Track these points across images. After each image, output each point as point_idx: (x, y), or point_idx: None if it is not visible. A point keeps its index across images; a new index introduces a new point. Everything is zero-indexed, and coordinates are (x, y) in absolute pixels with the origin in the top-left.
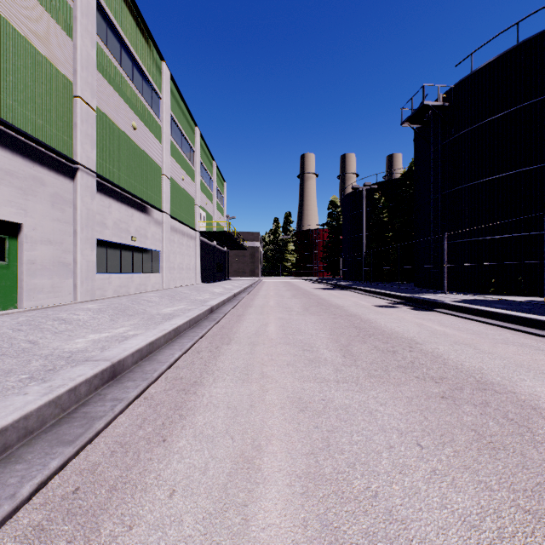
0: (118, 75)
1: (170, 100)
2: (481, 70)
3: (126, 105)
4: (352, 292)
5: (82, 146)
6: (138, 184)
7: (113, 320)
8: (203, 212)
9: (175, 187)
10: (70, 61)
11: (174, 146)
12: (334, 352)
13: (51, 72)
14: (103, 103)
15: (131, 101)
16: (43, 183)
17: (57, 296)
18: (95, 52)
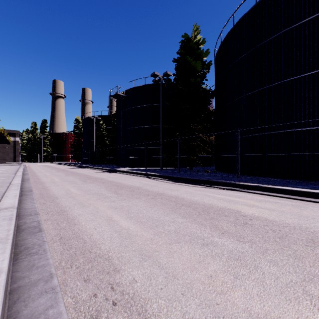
0: None
1: None
2: (136, 88)
3: None
4: (88, 169)
5: None
6: None
7: None
8: None
9: None
10: None
11: None
12: (81, 181)
13: None
14: None
15: None
16: None
17: None
18: None
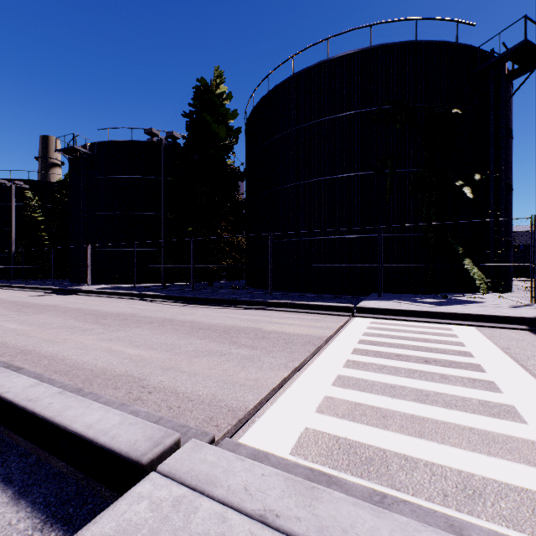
0: None
1: None
2: (114, 143)
3: None
4: (4, 289)
5: None
6: None
7: None
8: None
9: None
10: None
11: None
12: (13, 312)
13: None
14: None
15: None
16: None
17: None
18: None
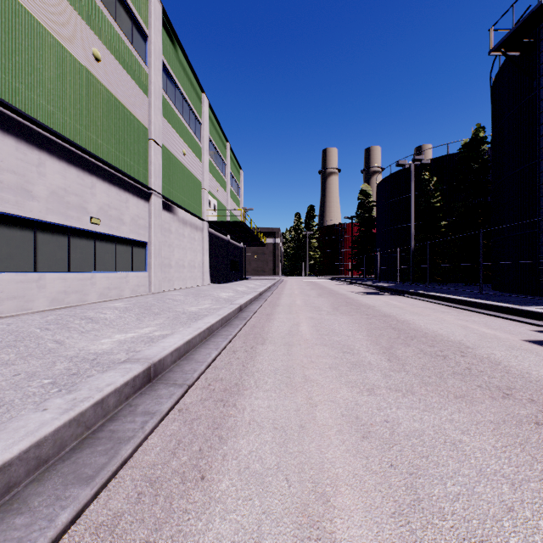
0: None
1: (164, 46)
2: None
3: (79, 17)
4: (419, 300)
5: None
6: (104, 142)
7: None
8: (214, 199)
9: (172, 161)
10: None
11: (169, 108)
12: None
13: None
14: None
15: (90, 16)
16: None
17: None
18: None
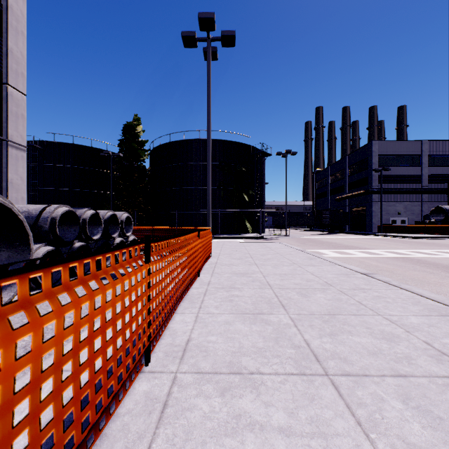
0: None
1: None
2: (60, 143)
3: None
4: None
5: None
6: None
7: None
8: None
9: None
10: None
11: None
12: None
13: None
14: None
15: None
16: None
17: None
18: None
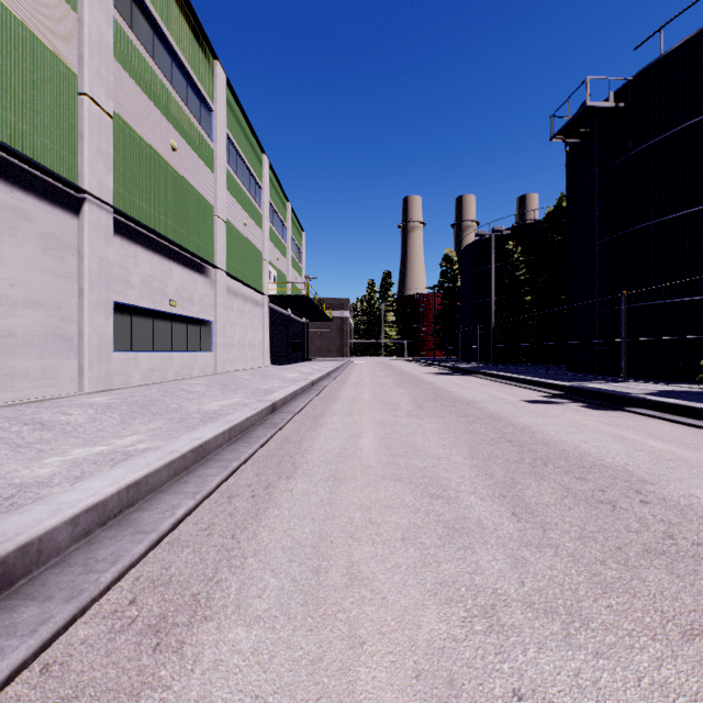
0: (149, 71)
1: (227, 115)
2: (676, 50)
3: (161, 115)
4: (481, 379)
5: (90, 167)
6: (179, 227)
7: (125, 422)
8: (274, 270)
9: (234, 235)
10: (72, 43)
11: (232, 179)
12: (491, 502)
13: (41, 55)
14: (126, 109)
15: (169, 111)
16: (27, 217)
17: (51, 385)
18: (112, 33)
